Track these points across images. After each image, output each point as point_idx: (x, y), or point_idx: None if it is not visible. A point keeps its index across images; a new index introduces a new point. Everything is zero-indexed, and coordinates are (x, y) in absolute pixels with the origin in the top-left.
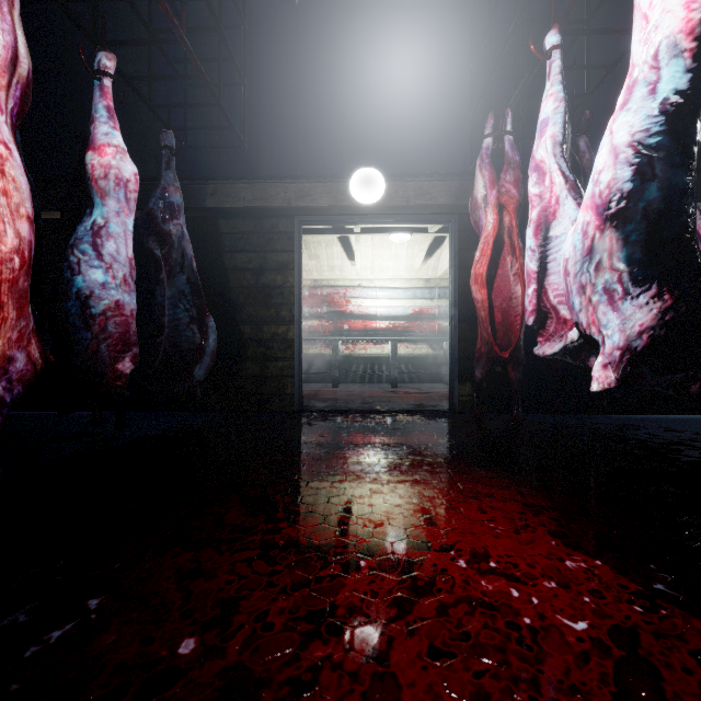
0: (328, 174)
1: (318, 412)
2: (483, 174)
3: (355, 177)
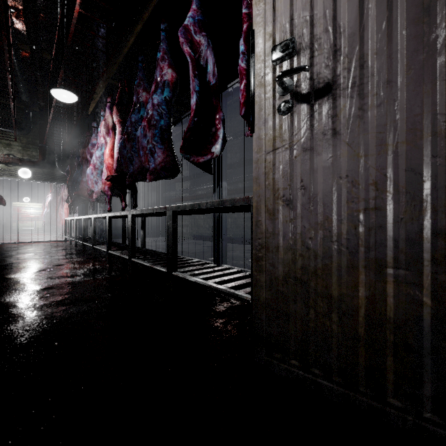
0: (18, 194)
1: (16, 233)
2: (43, 204)
3: (24, 199)
